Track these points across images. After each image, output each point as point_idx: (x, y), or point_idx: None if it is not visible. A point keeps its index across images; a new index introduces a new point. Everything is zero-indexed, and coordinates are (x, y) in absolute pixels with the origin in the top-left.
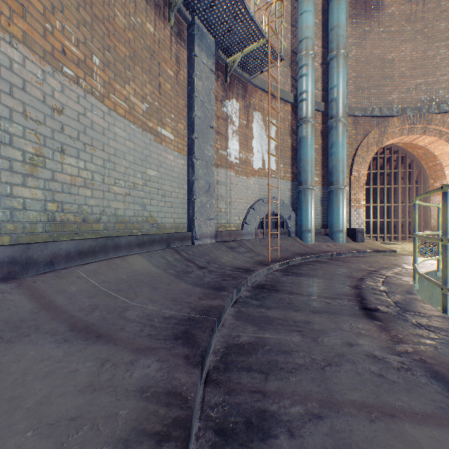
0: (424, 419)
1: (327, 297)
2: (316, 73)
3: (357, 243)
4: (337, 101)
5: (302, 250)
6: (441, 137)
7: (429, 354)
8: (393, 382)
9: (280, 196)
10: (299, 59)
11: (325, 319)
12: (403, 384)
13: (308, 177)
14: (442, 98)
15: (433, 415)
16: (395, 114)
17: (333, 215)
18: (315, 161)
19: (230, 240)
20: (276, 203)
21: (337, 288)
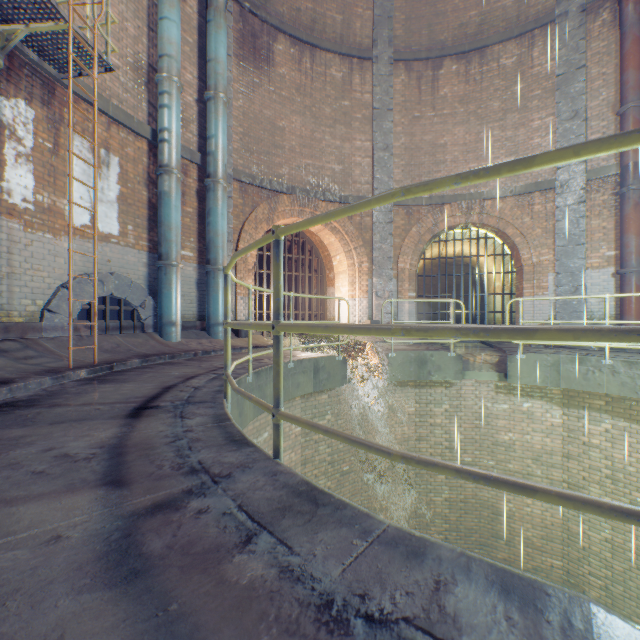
0: (31, 499)
1: (107, 403)
2: (191, 110)
3: (241, 338)
4: (216, 157)
5: (155, 350)
6: (327, 226)
7: (143, 439)
8: (47, 475)
9: (130, 273)
10: (159, 80)
11: (58, 429)
12: (60, 473)
13: (172, 250)
14: (328, 186)
15: (49, 493)
16: (286, 191)
17: (211, 304)
18: (189, 230)
19: (8, 339)
20: (118, 282)
21: (140, 391)
